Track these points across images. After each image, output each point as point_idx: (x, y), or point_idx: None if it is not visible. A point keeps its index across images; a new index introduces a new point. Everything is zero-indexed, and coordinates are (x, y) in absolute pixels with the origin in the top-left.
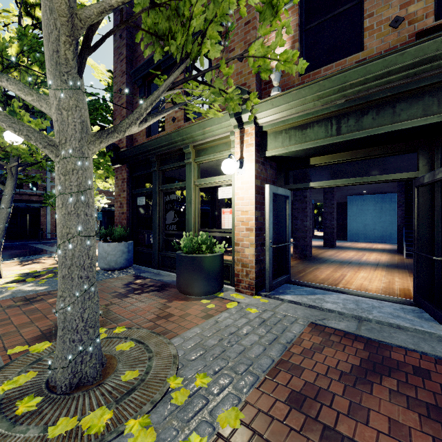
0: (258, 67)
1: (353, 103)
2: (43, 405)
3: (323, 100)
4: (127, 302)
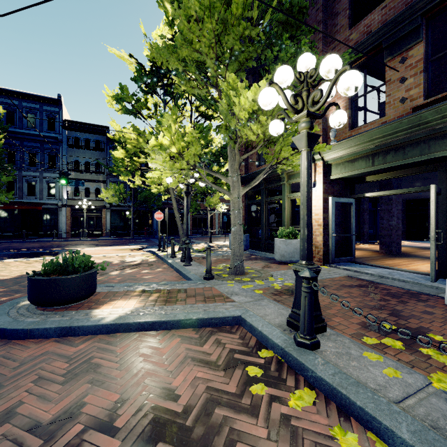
0: (324, 125)
1: (379, 147)
2: (229, 276)
3: (361, 146)
4: (249, 262)
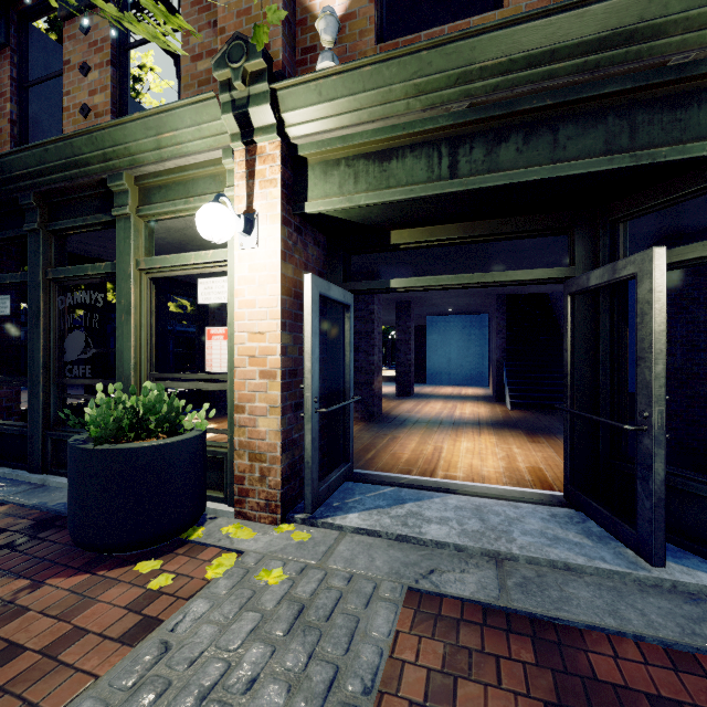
0: (288, 7)
1: (482, 113)
2: None
3: (426, 98)
4: None
